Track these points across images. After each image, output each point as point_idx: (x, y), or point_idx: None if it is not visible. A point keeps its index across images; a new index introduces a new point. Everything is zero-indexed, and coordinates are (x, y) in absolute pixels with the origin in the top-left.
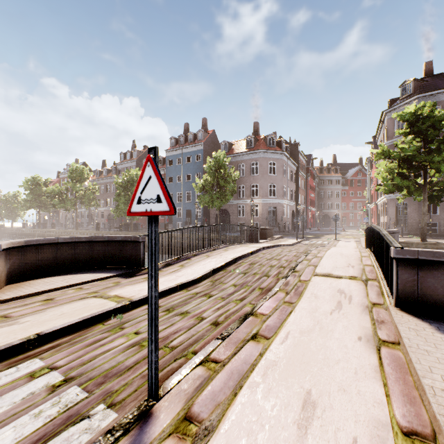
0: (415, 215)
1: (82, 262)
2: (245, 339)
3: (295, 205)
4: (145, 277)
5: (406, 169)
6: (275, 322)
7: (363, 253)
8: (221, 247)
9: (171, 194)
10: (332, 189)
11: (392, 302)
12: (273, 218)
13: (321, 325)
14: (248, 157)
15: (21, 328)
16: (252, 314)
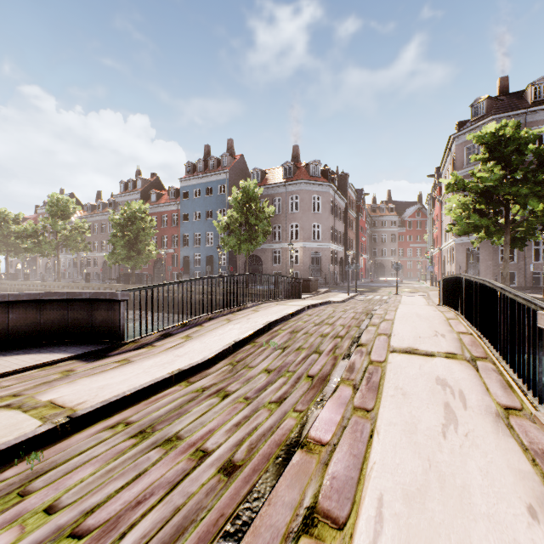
0: (489, 263)
1: (23, 334)
2: (289, 532)
3: (344, 251)
4: (122, 358)
5: (484, 205)
6: (347, 467)
7: (446, 314)
8: (249, 306)
9: (186, 236)
10: (387, 232)
11: (536, 404)
12: (317, 266)
13: (439, 472)
14: (286, 190)
15: None
16: (300, 444)
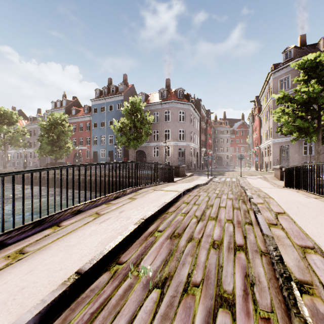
0: (295, 155)
1: None
2: None
3: (199, 148)
4: None
5: (304, 112)
6: None
7: None
8: (128, 192)
9: (95, 137)
10: (223, 137)
11: None
12: (182, 158)
13: None
14: (162, 107)
15: None
16: None
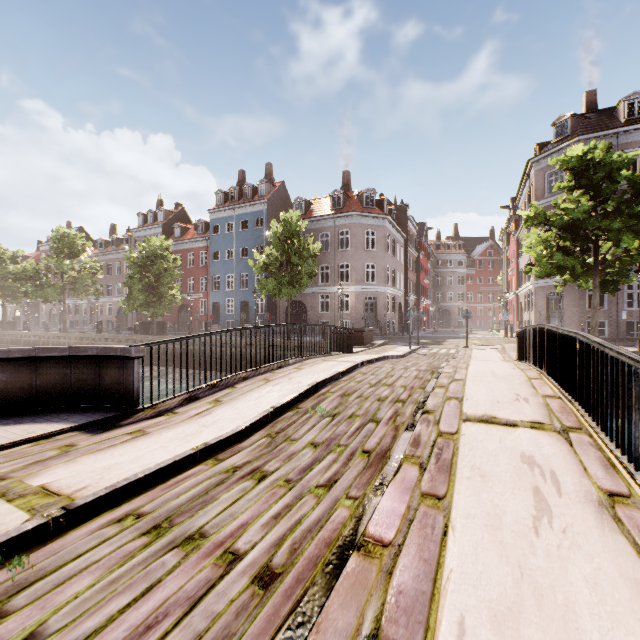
0: (574, 310)
1: (15, 399)
2: None
3: (403, 296)
4: (136, 429)
5: (569, 241)
6: (416, 577)
7: (528, 372)
8: (292, 362)
9: (217, 278)
10: (453, 273)
11: None
12: (372, 314)
13: (534, 583)
14: (335, 223)
15: None
16: (356, 545)
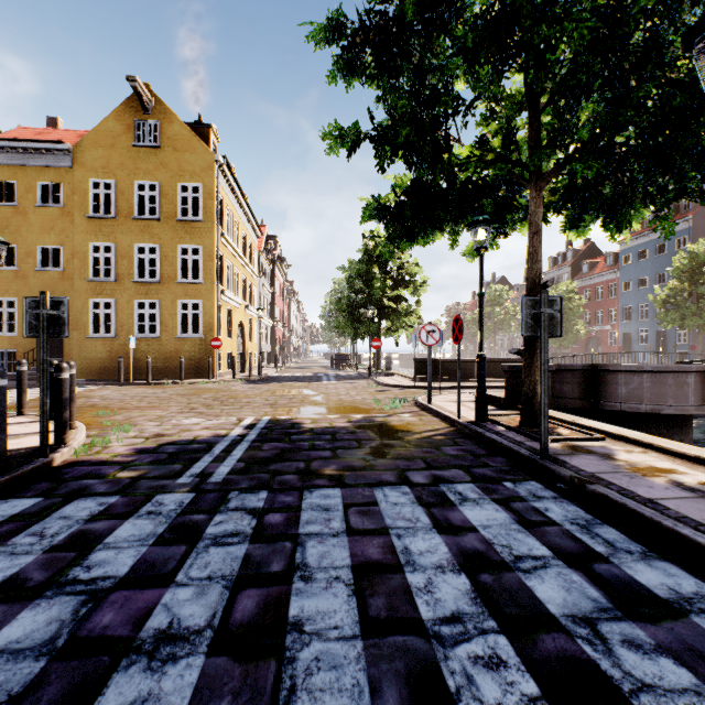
0: None
1: None
2: None
3: None
4: None
5: None
6: None
7: None
8: None
9: (627, 308)
10: None
11: None
12: None
13: None
14: None
15: (490, 385)
16: None
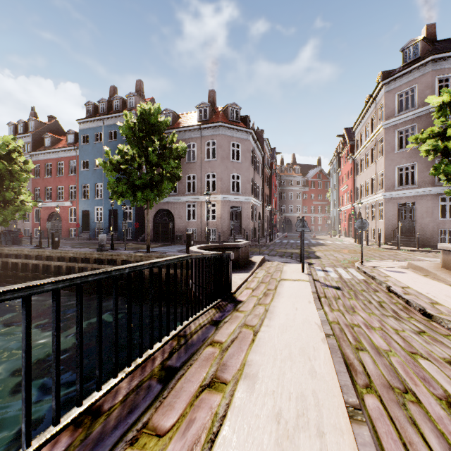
0: (427, 219)
1: None
2: None
3: (262, 206)
4: None
5: None
6: None
7: None
8: None
9: (86, 186)
10: (294, 191)
11: None
12: (237, 222)
13: None
14: (201, 134)
15: None
16: None
